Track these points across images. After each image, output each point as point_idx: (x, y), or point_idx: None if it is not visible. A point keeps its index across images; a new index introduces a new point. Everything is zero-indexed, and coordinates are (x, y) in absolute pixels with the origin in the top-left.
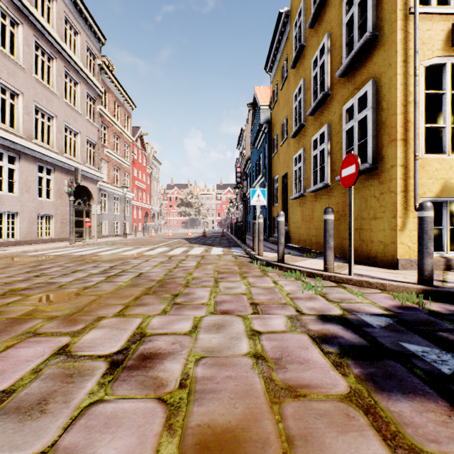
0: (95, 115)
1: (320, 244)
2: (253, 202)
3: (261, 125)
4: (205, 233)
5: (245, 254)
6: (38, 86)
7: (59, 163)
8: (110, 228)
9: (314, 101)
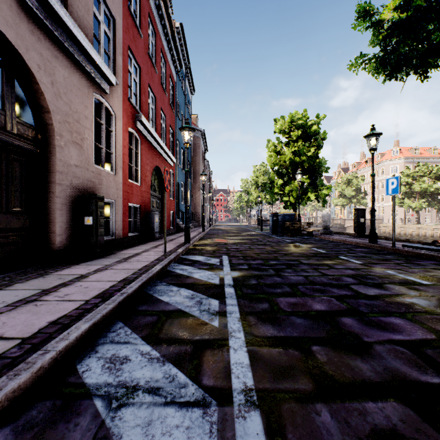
0: None
1: None
2: None
3: None
4: None
5: None
6: None
7: None
8: None
9: None
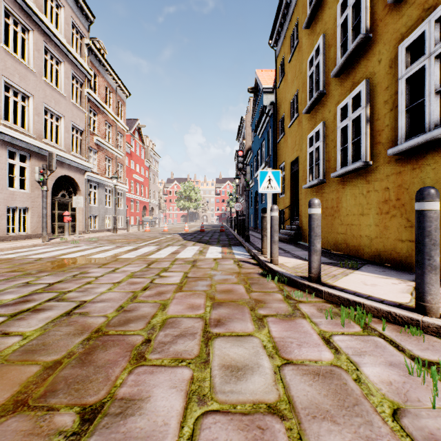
0: (82, 100)
1: (351, 245)
2: (262, 189)
3: (264, 107)
4: (203, 227)
5: (250, 258)
6: (8, 58)
7: (36, 149)
8: (100, 222)
9: (341, 56)
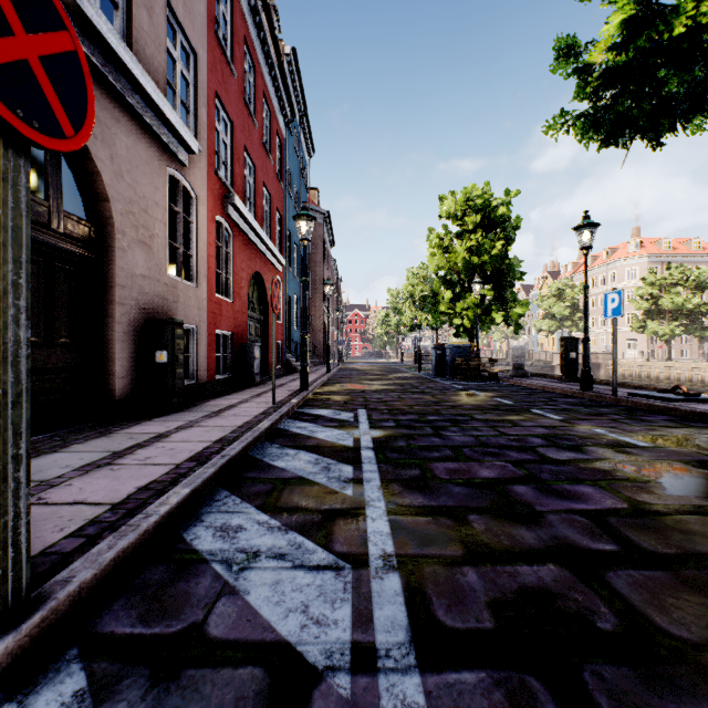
0: None
1: None
2: None
3: None
4: None
5: None
6: None
7: None
8: None
9: None
